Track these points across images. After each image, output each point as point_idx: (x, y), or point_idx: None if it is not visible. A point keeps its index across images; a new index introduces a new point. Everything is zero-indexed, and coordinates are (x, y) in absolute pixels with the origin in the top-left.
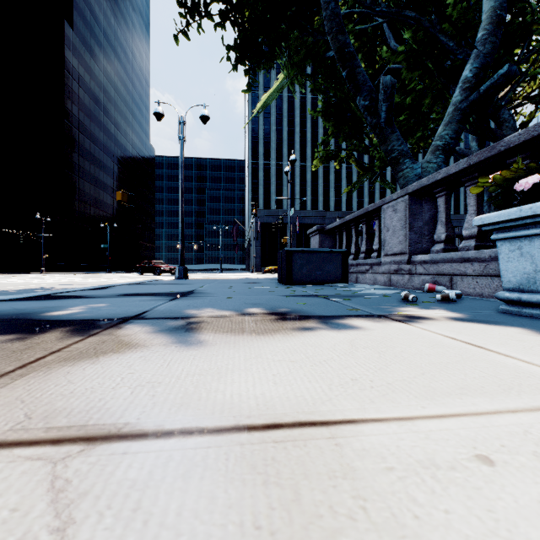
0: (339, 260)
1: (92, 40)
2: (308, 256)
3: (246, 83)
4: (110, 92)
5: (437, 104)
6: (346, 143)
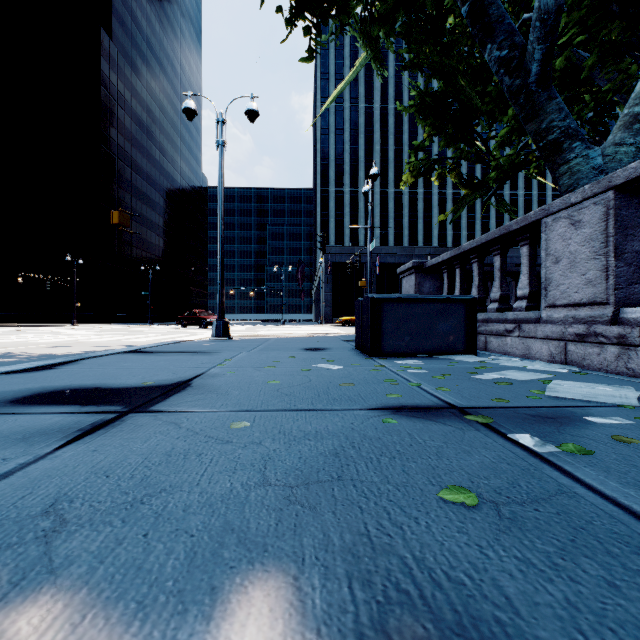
0: (461, 314)
1: (133, 50)
2: (408, 308)
3: (308, 50)
4: (155, 112)
5: (607, 66)
6: (449, 147)
